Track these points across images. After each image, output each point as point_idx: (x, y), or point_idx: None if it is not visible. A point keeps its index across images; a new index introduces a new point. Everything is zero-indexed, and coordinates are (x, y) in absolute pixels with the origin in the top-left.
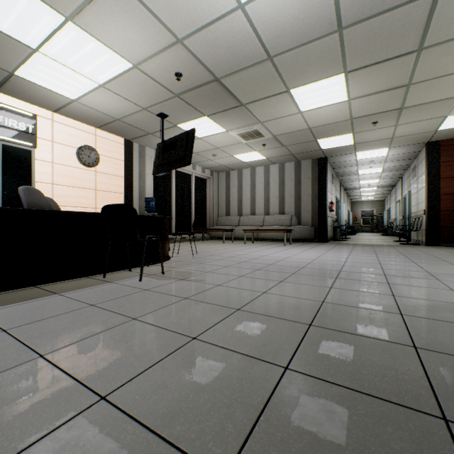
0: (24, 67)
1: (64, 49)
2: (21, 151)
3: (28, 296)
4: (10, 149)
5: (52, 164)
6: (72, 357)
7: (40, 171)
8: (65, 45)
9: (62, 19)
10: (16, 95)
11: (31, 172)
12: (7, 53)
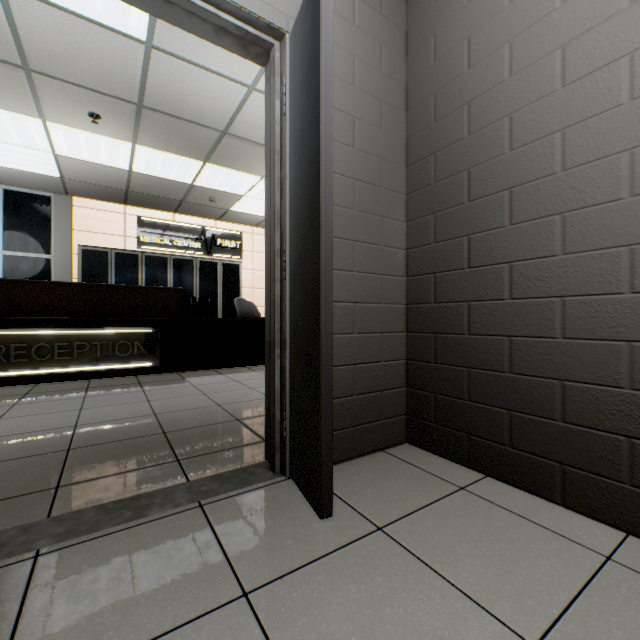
0: (236, 205)
1: (261, 192)
2: (233, 266)
3: (243, 371)
4: (227, 266)
5: (252, 272)
6: (263, 389)
7: (244, 278)
8: (261, 189)
9: (260, 178)
10: (230, 221)
11: (239, 281)
12: (227, 201)
